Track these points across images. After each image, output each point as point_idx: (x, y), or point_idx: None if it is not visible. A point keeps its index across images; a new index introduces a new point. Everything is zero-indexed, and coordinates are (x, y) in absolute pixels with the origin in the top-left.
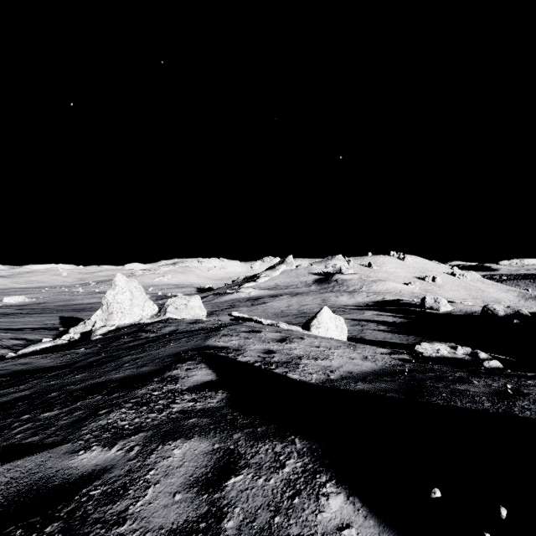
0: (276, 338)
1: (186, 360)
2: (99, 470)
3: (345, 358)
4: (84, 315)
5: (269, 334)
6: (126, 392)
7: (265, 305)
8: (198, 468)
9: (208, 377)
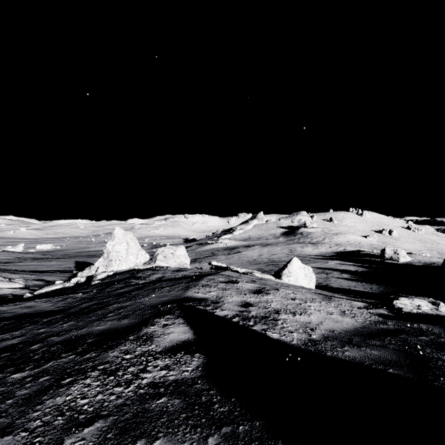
0: (253, 289)
1: (164, 314)
2: None
3: (323, 312)
4: (94, 260)
5: (245, 285)
6: (98, 352)
7: (240, 254)
8: None
9: (185, 335)
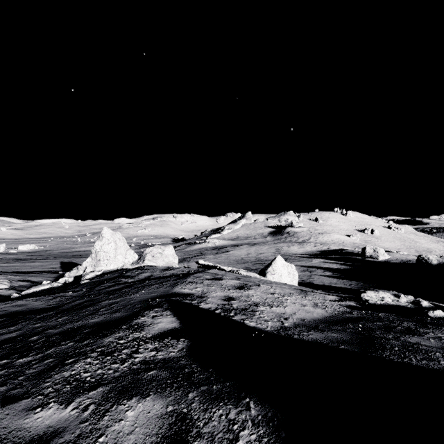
0: (236, 285)
1: (153, 307)
2: (50, 433)
3: (297, 304)
4: (80, 260)
5: (229, 281)
6: (95, 339)
7: (228, 253)
8: (149, 436)
9: (172, 324)
